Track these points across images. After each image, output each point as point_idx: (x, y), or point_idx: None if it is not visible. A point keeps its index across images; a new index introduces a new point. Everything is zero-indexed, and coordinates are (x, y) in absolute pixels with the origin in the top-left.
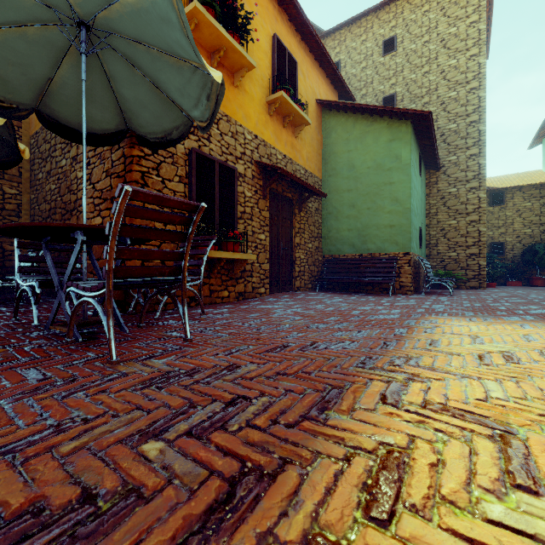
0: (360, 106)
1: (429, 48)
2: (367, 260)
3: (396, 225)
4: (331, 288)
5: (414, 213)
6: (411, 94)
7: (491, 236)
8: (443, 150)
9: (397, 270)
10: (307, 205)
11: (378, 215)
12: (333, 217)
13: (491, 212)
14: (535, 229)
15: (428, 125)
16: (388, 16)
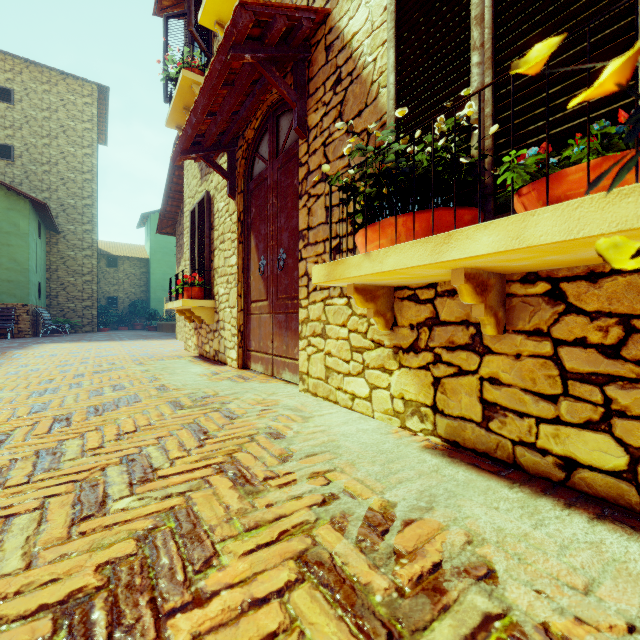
0: None
1: (50, 125)
2: None
3: (15, 281)
4: None
5: (33, 272)
6: (32, 155)
7: (109, 291)
8: (63, 218)
9: (16, 318)
10: None
11: None
12: None
13: (109, 272)
14: (138, 289)
15: (46, 209)
16: (4, 65)
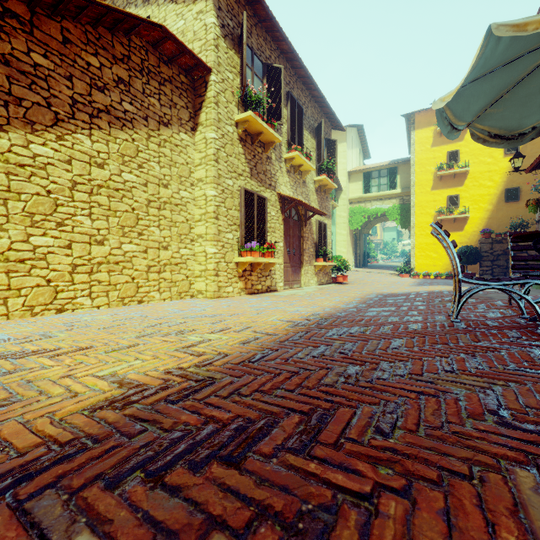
0: None
1: None
2: None
3: None
4: None
5: None
6: None
7: None
8: None
9: None
10: None
11: None
12: None
13: None
14: None
15: None
16: None
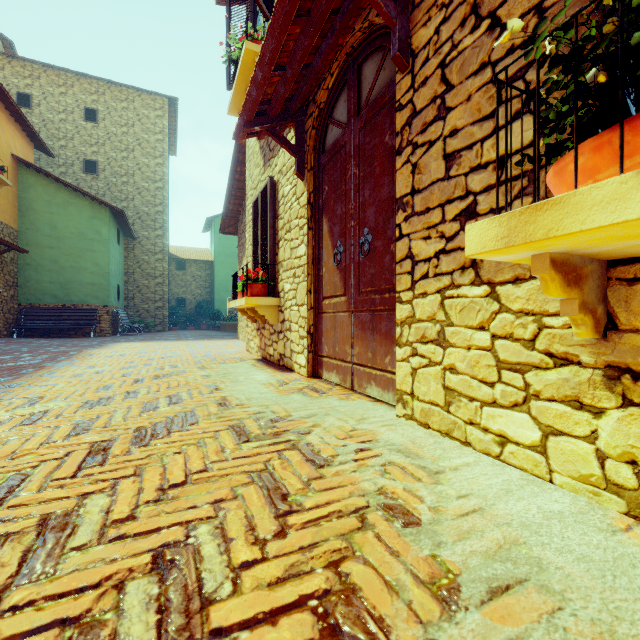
0: (64, 181)
1: (128, 140)
2: (71, 309)
3: (97, 283)
4: (30, 334)
5: (112, 275)
6: (113, 169)
7: (178, 293)
8: (139, 225)
9: (98, 318)
10: (3, 255)
11: (81, 274)
12: (32, 268)
13: (178, 275)
14: (203, 291)
15: (123, 216)
16: (91, 88)
